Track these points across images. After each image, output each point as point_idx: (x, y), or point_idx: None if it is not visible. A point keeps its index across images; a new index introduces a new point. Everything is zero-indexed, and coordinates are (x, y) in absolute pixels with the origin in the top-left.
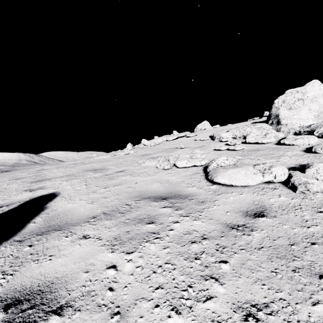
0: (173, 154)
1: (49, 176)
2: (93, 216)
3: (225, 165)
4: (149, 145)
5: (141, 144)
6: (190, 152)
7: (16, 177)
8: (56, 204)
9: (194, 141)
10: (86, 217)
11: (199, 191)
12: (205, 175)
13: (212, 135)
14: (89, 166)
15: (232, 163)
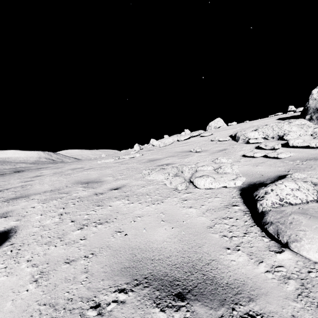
0: (187, 160)
1: (32, 190)
2: None
3: (299, 201)
4: (158, 145)
5: (150, 144)
6: (211, 161)
7: (3, 187)
8: None
9: (210, 141)
10: None
11: (258, 271)
12: (250, 211)
13: (234, 135)
14: (85, 174)
15: (311, 197)
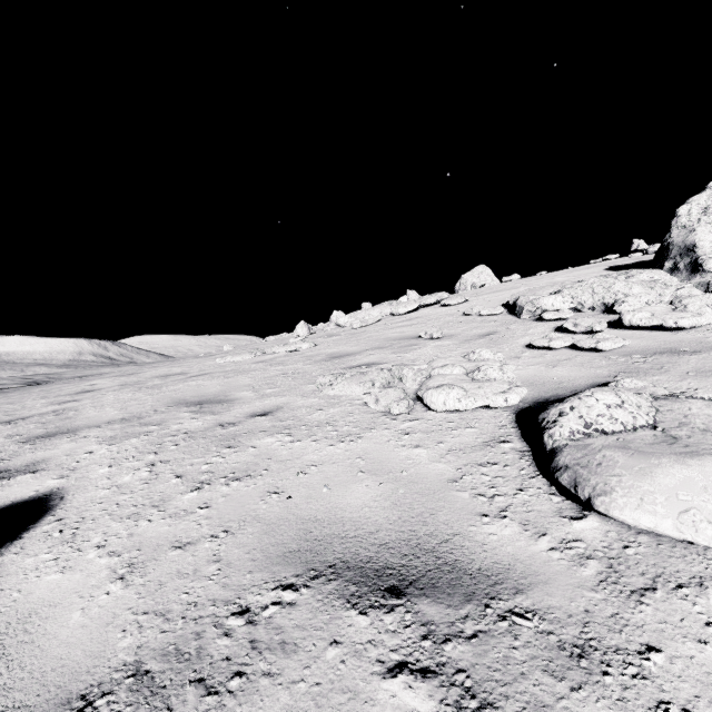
0: (411, 356)
1: (81, 420)
2: (87, 689)
3: (620, 428)
4: (348, 325)
5: (331, 323)
6: (461, 356)
7: (13, 416)
8: (16, 561)
9: (462, 316)
10: (55, 697)
11: (537, 549)
12: (532, 451)
13: (512, 302)
14: (192, 387)
15: (643, 419)
